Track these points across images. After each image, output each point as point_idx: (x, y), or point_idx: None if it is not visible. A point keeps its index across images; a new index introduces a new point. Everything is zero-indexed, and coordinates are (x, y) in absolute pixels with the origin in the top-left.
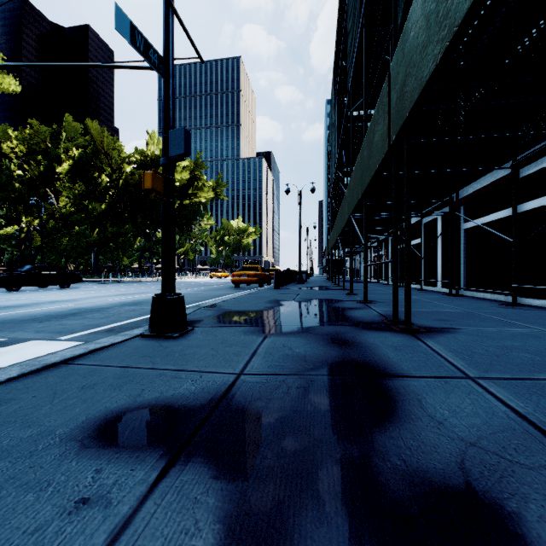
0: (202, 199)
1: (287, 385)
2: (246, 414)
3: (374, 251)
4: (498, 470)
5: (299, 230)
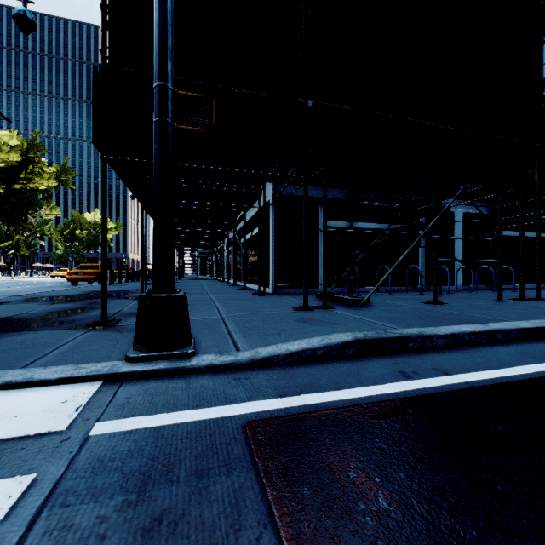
0: (41, 186)
1: (41, 314)
2: (11, 319)
3: (218, 253)
4: (86, 318)
5: (144, 233)
